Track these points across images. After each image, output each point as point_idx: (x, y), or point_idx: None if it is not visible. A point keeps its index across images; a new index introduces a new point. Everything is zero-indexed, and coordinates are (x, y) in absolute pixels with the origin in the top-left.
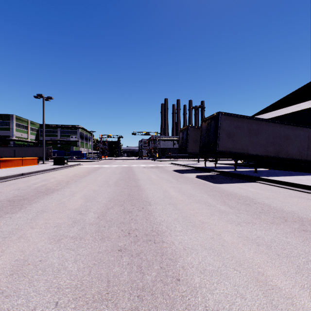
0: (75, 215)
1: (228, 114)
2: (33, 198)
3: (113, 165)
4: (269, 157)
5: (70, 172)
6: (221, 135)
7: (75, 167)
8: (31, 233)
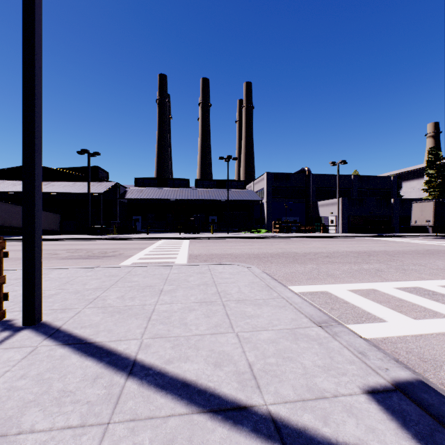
0: None
1: None
2: None
3: None
4: None
5: None
6: None
7: None
8: None
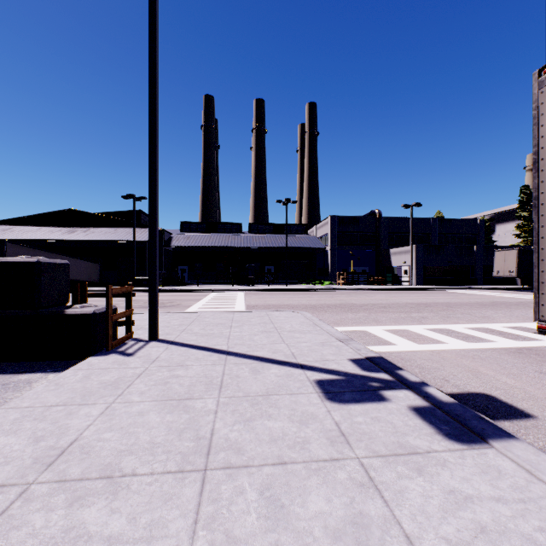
0: None
1: (13, 242)
2: None
3: None
4: None
5: None
6: None
7: None
8: None
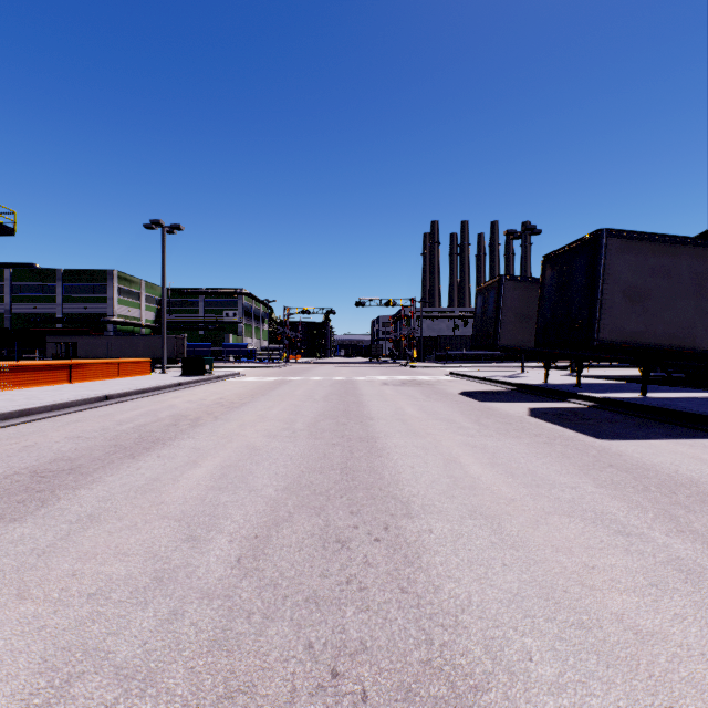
0: (172, 544)
1: (629, 234)
2: (93, 470)
3: (312, 378)
4: None
5: (212, 393)
6: (609, 297)
7: (227, 381)
8: (4, 622)
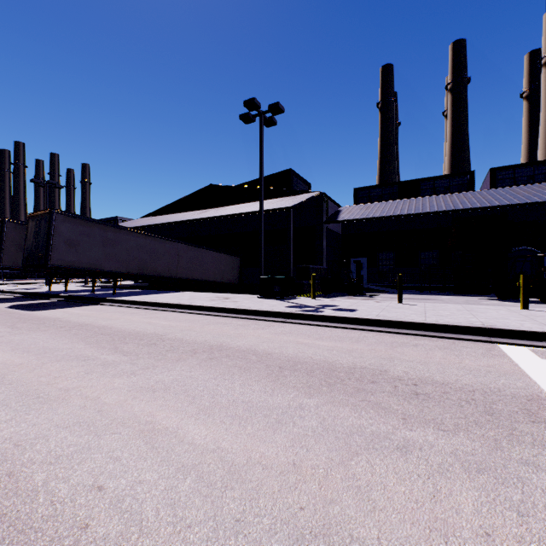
0: None
1: (69, 214)
2: None
3: None
4: (133, 274)
5: None
6: (57, 243)
7: None
8: None
